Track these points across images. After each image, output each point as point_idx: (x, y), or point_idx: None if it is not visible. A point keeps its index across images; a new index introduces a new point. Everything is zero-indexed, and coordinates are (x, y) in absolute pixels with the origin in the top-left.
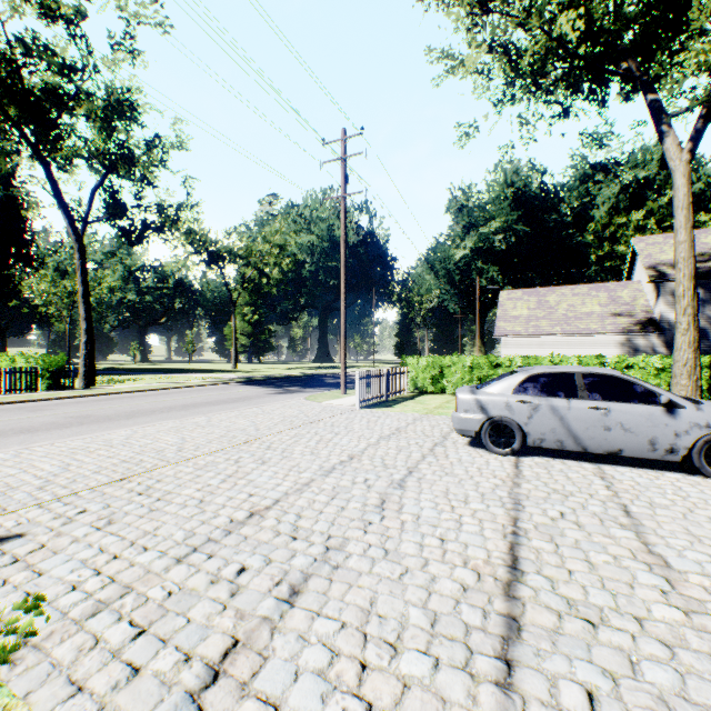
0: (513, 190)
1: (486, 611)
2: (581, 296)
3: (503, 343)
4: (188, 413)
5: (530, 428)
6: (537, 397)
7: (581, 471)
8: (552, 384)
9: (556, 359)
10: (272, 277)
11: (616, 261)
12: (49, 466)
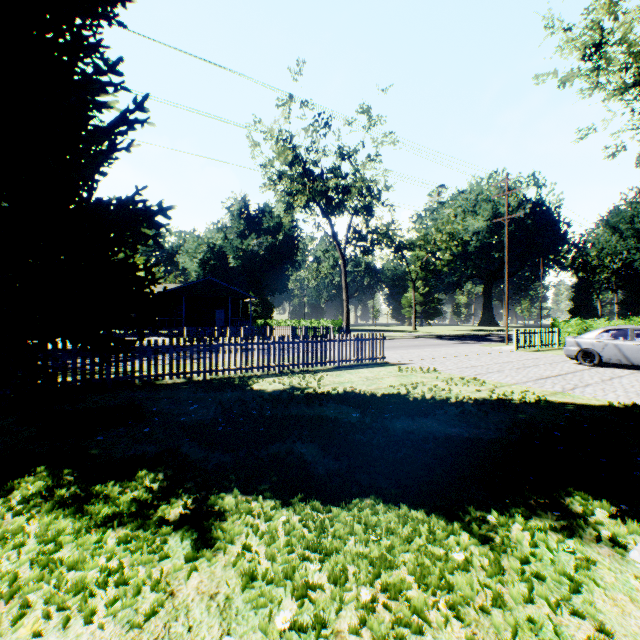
0: None
1: (538, 377)
2: None
3: None
4: (419, 348)
5: (602, 354)
6: (607, 339)
7: (624, 371)
8: (616, 334)
9: None
10: (443, 259)
11: None
12: (395, 355)
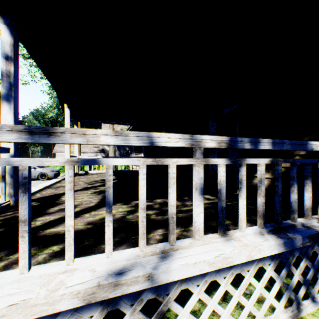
0: None
1: None
2: None
3: (57, 155)
4: None
5: None
6: None
7: None
8: None
9: None
10: None
11: None
12: None
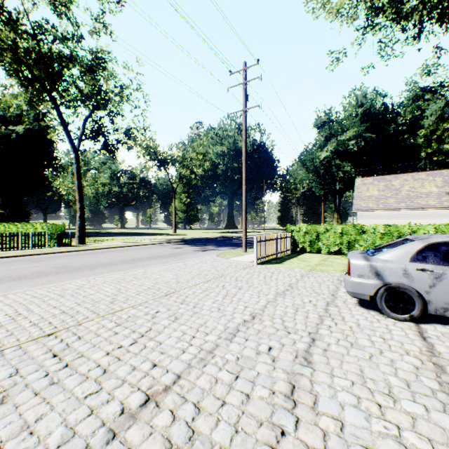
0: (362, 109)
1: None
2: (420, 180)
3: (359, 216)
4: (132, 266)
5: (432, 296)
6: (439, 265)
7: None
8: None
9: (413, 227)
10: (198, 174)
11: (441, 156)
12: (3, 315)
